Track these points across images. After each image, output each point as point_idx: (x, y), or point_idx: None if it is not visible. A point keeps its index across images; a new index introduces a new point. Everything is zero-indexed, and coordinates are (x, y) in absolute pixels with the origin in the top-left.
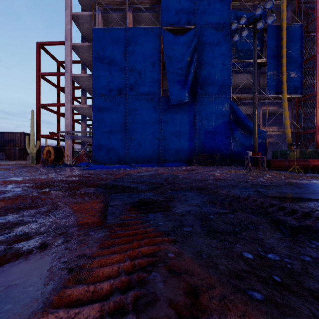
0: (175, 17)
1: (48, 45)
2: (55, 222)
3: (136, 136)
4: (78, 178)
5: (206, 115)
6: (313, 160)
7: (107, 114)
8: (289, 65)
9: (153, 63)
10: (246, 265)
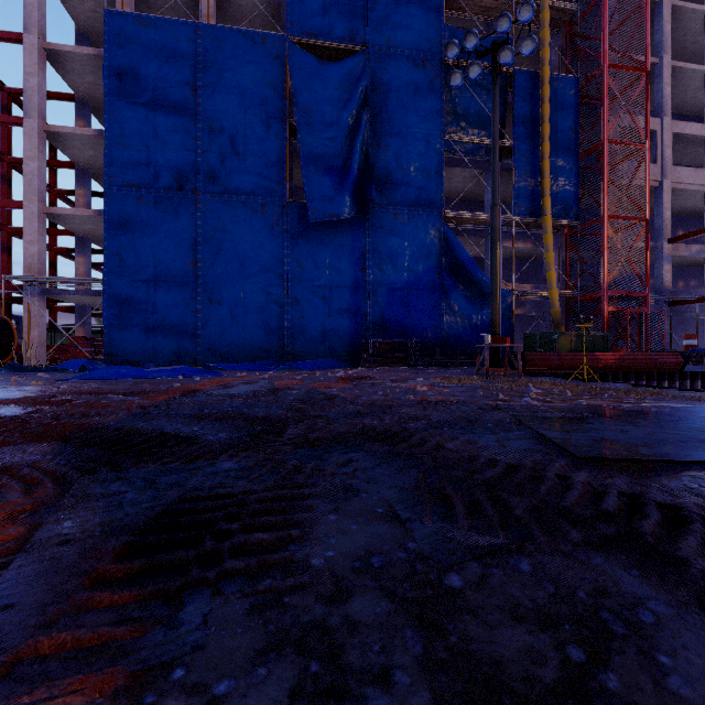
0: (320, 19)
1: None
2: None
3: (224, 294)
4: (25, 409)
5: (390, 253)
6: (604, 354)
7: (147, 237)
8: (556, 157)
9: (268, 119)
10: None
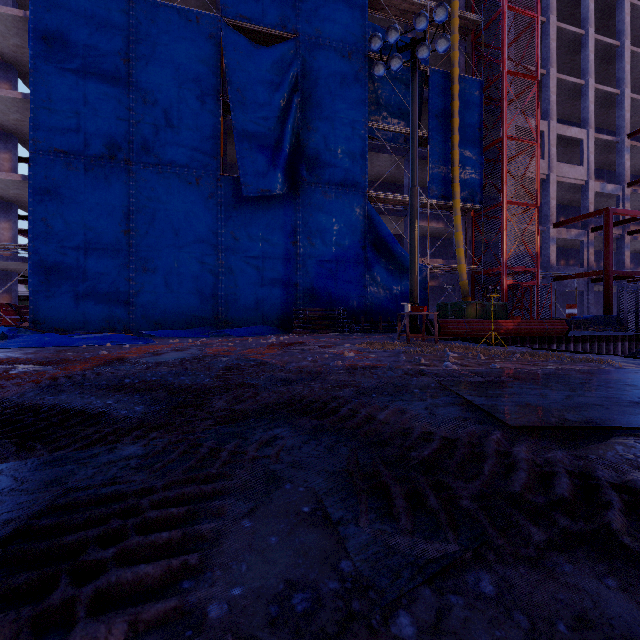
0: (253, 4)
1: None
2: None
3: (158, 263)
4: None
5: (319, 228)
6: (505, 321)
7: (77, 204)
8: (464, 149)
9: (202, 95)
10: None
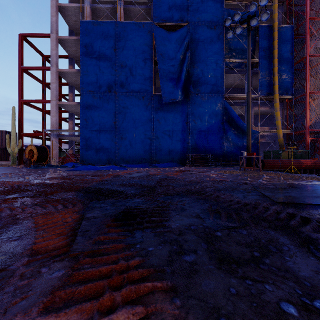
0: (167, 13)
1: (32, 37)
2: (0, 246)
3: (127, 135)
4: (59, 181)
5: (199, 115)
6: (305, 160)
7: (96, 112)
8: (281, 65)
9: (145, 59)
10: None
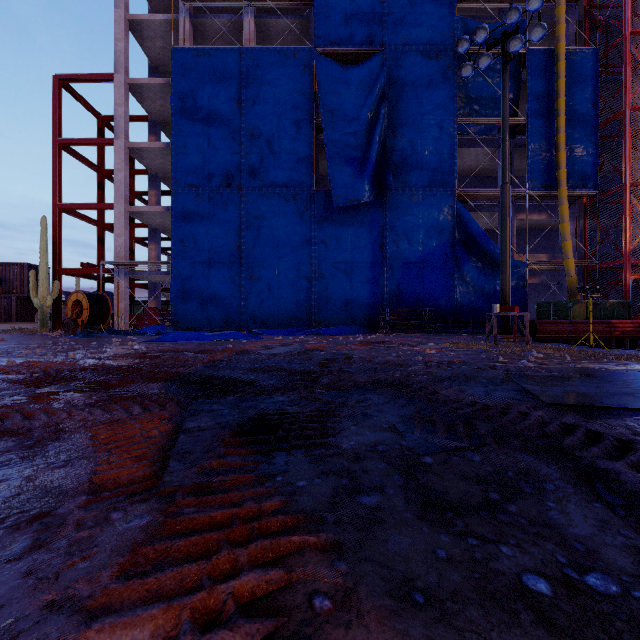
0: (342, 29)
1: (79, 81)
2: (36, 477)
3: (262, 272)
4: (132, 361)
5: (405, 231)
6: (621, 322)
7: (203, 227)
8: (572, 130)
9: (298, 121)
10: (540, 625)
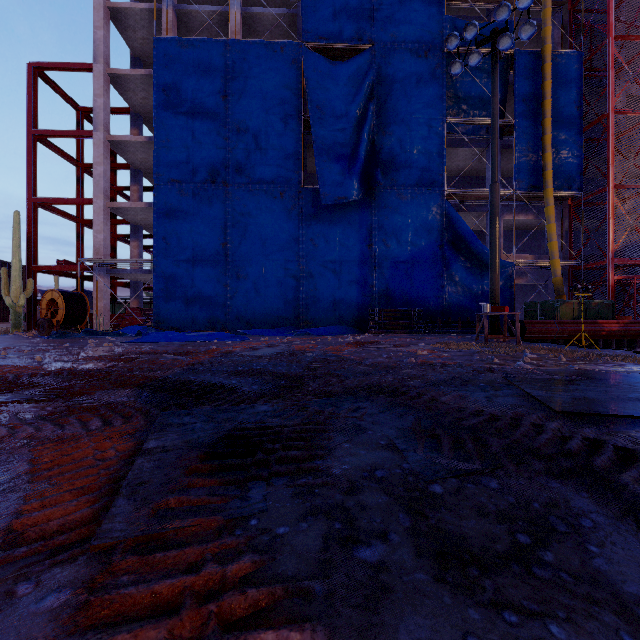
0: (331, 24)
1: (55, 69)
2: None
3: (249, 270)
4: (105, 364)
5: (394, 230)
6: (607, 322)
7: (187, 224)
8: (558, 132)
9: (286, 117)
10: None
